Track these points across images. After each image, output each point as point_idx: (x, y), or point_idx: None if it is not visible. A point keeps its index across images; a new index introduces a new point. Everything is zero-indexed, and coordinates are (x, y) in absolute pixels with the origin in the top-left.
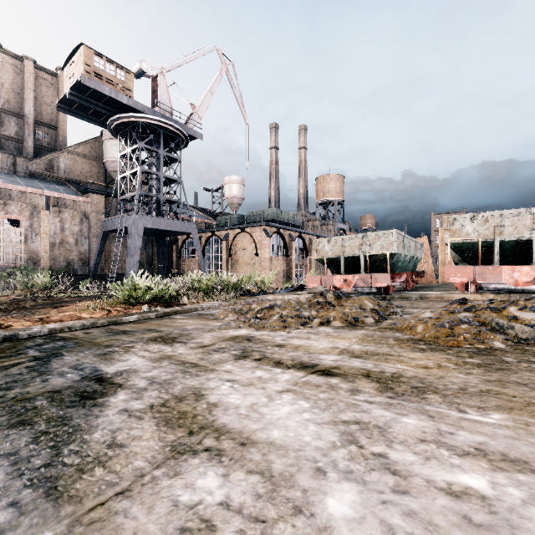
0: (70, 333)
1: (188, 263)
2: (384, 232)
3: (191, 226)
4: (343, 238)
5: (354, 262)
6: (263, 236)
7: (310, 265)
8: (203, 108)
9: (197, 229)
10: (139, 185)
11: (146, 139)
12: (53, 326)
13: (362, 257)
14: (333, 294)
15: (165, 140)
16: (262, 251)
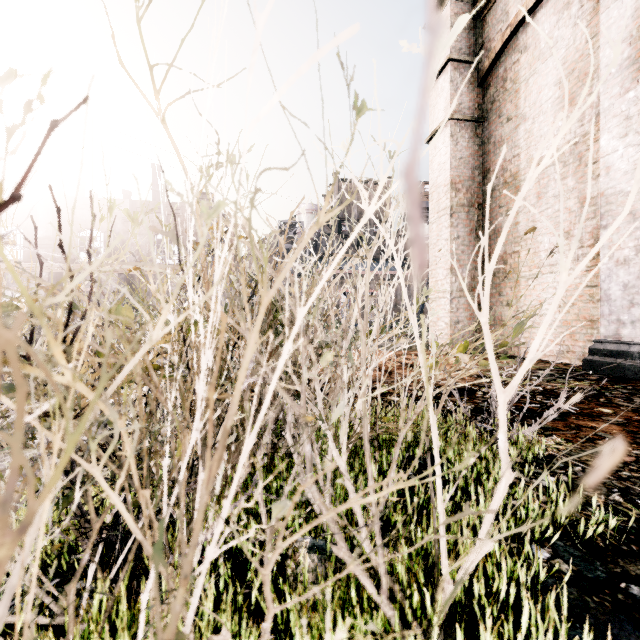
0: None
1: None
2: None
3: None
4: None
5: None
6: None
7: None
8: None
9: None
10: None
11: None
12: None
13: None
14: None
15: None
16: None
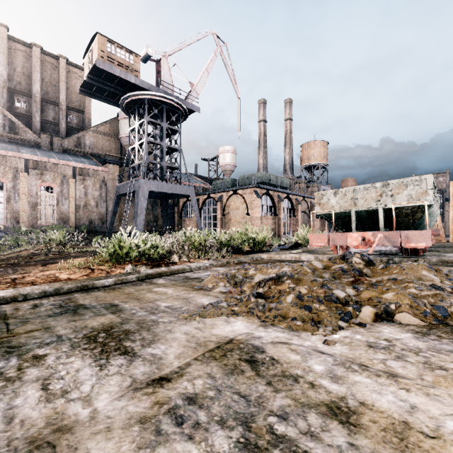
0: (17, 306)
1: (188, 222)
2: (414, 179)
3: (189, 189)
4: (355, 189)
5: (367, 217)
6: (254, 197)
7: (297, 224)
8: (200, 85)
9: (196, 193)
10: (145, 154)
11: (151, 113)
12: (4, 294)
13: (381, 210)
14: (361, 258)
15: (167, 114)
16: (253, 210)
